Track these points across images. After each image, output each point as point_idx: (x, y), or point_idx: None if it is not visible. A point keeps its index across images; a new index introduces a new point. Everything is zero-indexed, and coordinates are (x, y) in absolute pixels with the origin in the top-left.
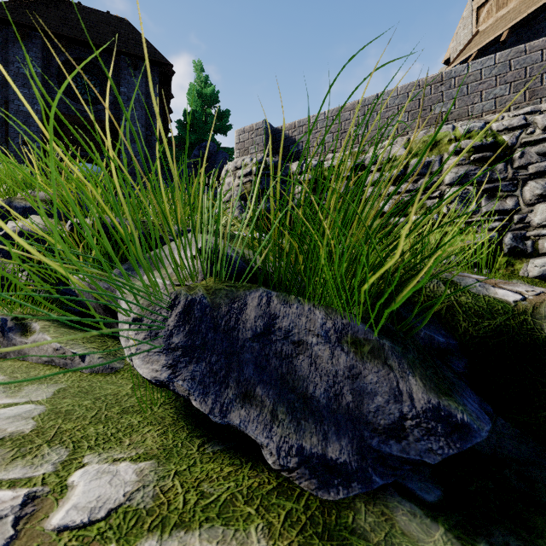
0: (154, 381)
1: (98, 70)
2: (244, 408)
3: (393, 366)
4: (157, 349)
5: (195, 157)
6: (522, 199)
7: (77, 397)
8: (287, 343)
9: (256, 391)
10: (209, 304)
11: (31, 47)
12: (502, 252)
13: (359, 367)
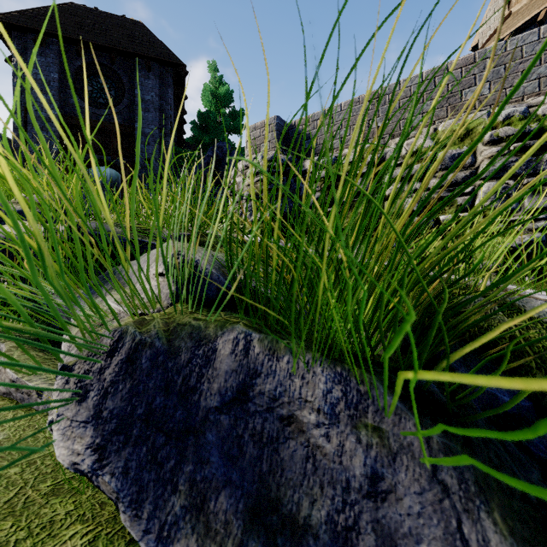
0: (73, 470)
1: (113, 73)
2: (196, 534)
3: (449, 484)
4: (83, 417)
5: (209, 158)
6: None
7: (5, 461)
8: (271, 418)
9: (218, 501)
10: (163, 349)
11: (48, 53)
12: None
13: (387, 478)
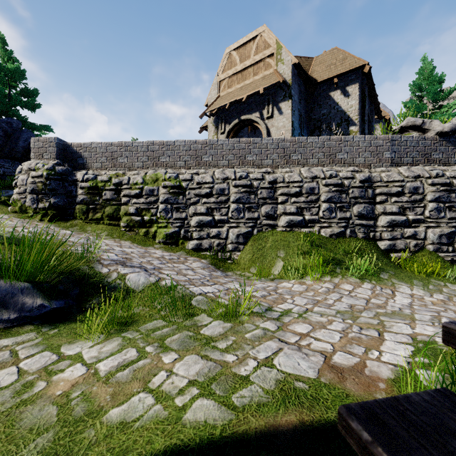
0: None
1: None
2: None
3: (35, 296)
4: None
5: None
6: (189, 213)
7: None
8: (4, 294)
9: None
10: None
11: None
12: (181, 237)
13: (25, 297)
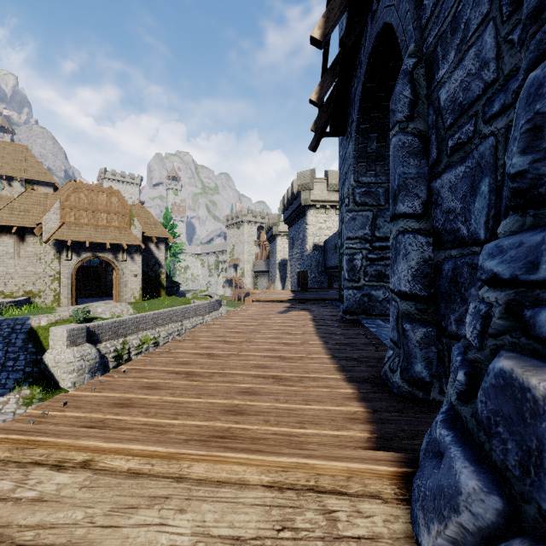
0: None
1: None
2: None
3: None
4: None
5: None
6: None
7: None
8: None
9: None
10: None
11: None
12: None
13: None
